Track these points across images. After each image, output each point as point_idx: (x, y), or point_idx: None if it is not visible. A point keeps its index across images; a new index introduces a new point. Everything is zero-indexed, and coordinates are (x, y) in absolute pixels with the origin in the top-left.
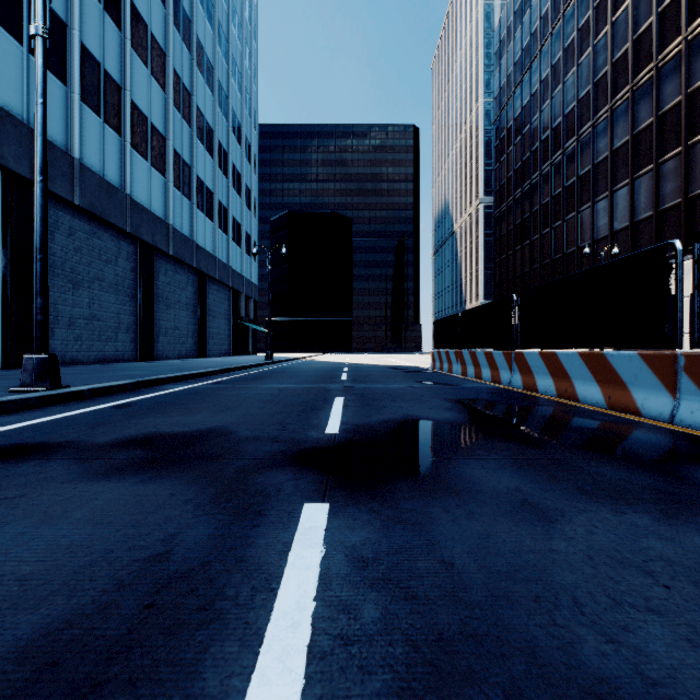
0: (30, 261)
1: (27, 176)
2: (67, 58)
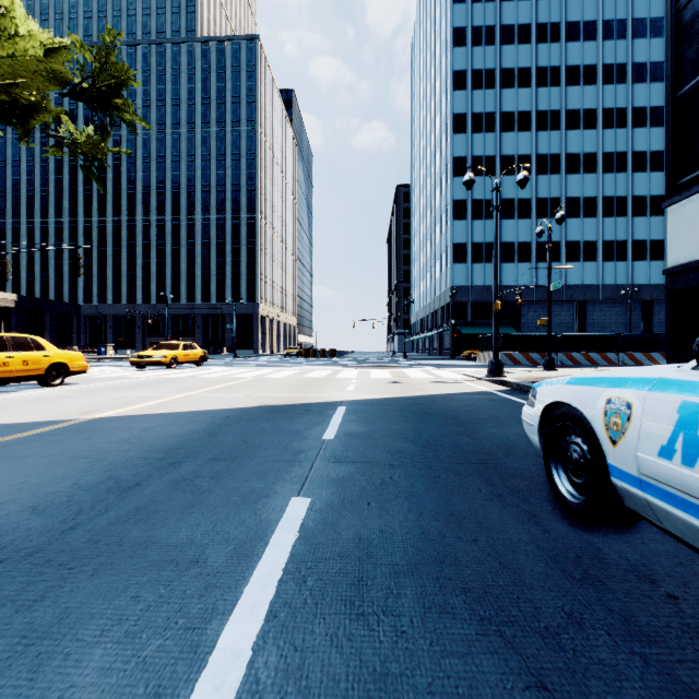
0: (649, 324)
1: (648, 299)
2: (664, 251)
